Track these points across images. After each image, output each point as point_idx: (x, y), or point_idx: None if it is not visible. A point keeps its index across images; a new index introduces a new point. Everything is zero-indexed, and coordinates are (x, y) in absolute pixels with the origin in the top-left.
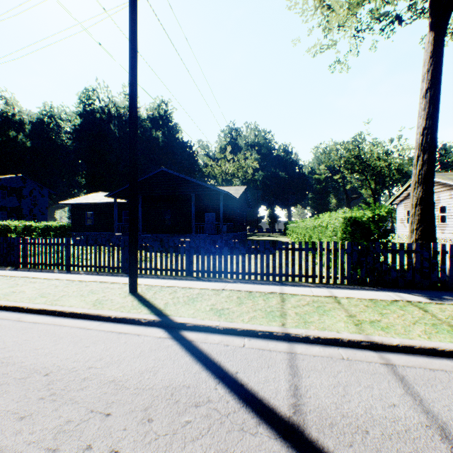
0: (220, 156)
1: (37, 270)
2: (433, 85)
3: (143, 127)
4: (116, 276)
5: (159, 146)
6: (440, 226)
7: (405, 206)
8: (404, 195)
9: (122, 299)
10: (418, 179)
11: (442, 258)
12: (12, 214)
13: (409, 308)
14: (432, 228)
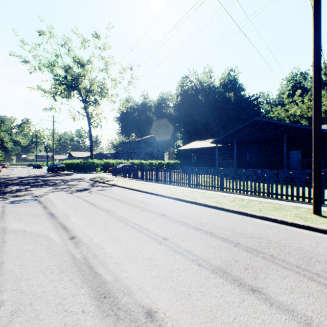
0: (288, 101)
1: (204, 189)
2: None
3: (219, 92)
4: (269, 199)
5: (230, 104)
6: None
7: None
8: None
9: (319, 219)
10: None
11: None
12: (150, 157)
13: None
14: None
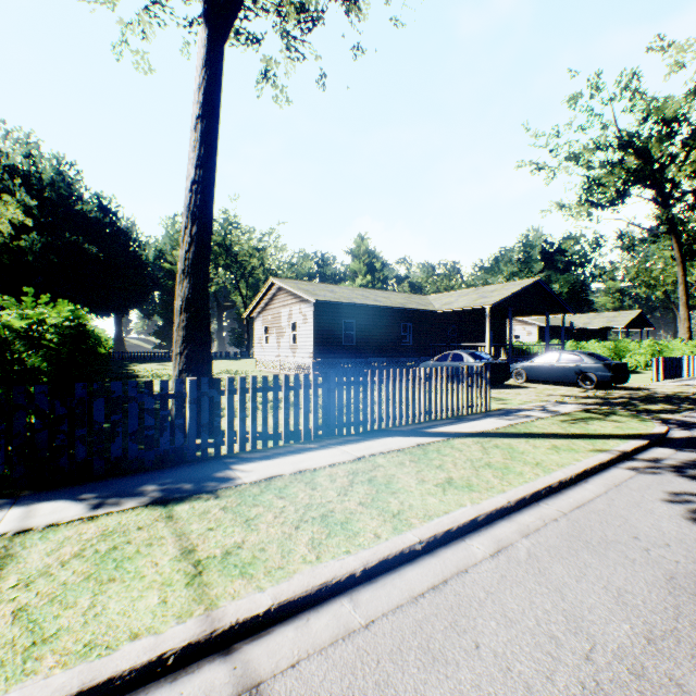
0: None
1: None
2: (207, 115)
3: None
4: None
5: None
6: (293, 348)
7: (264, 320)
8: (263, 305)
9: None
10: (186, 266)
11: (178, 406)
12: None
13: None
14: (205, 352)
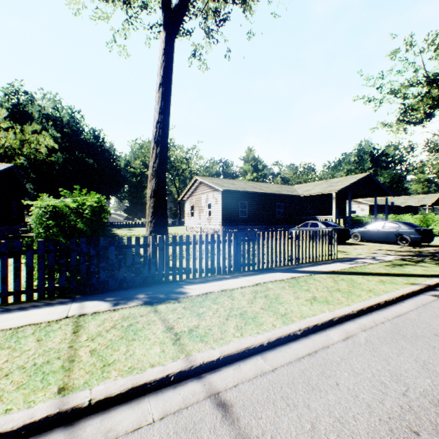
0: None
1: None
2: (165, 83)
3: None
4: None
5: None
6: (209, 219)
7: (191, 202)
8: (190, 193)
9: None
10: (153, 171)
11: (153, 251)
12: None
13: (60, 331)
14: (164, 221)
